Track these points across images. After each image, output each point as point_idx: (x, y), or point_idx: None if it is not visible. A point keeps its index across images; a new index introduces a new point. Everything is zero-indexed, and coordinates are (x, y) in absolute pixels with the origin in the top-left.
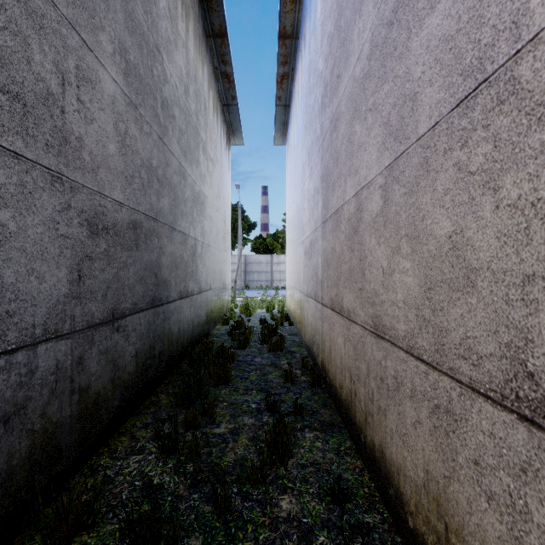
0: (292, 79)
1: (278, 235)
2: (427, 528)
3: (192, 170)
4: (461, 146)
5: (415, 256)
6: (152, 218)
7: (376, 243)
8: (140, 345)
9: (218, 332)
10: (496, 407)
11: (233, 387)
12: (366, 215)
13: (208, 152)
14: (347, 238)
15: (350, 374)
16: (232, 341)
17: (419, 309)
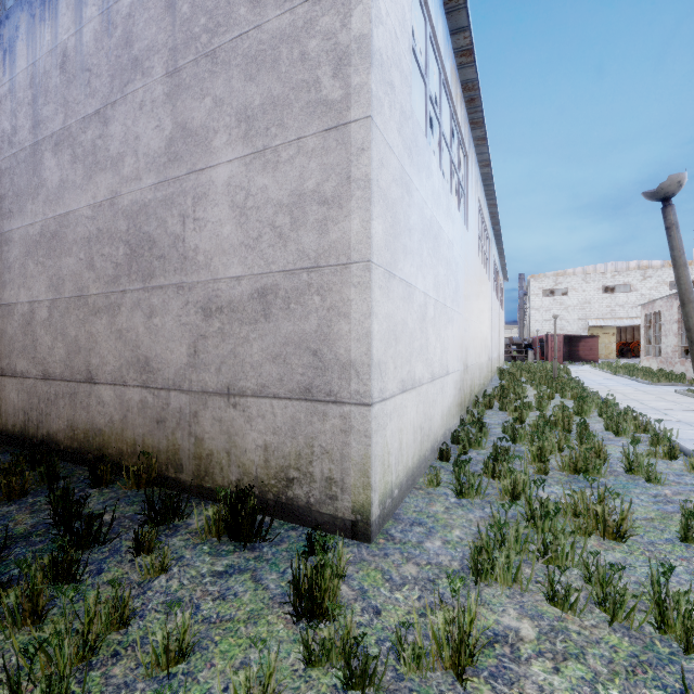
0: None
1: None
2: (69, 440)
3: None
4: (78, 310)
5: (64, 342)
6: None
7: (45, 333)
8: None
9: None
10: (85, 383)
11: None
12: (38, 317)
13: None
14: (22, 326)
15: (24, 411)
16: None
17: (66, 362)
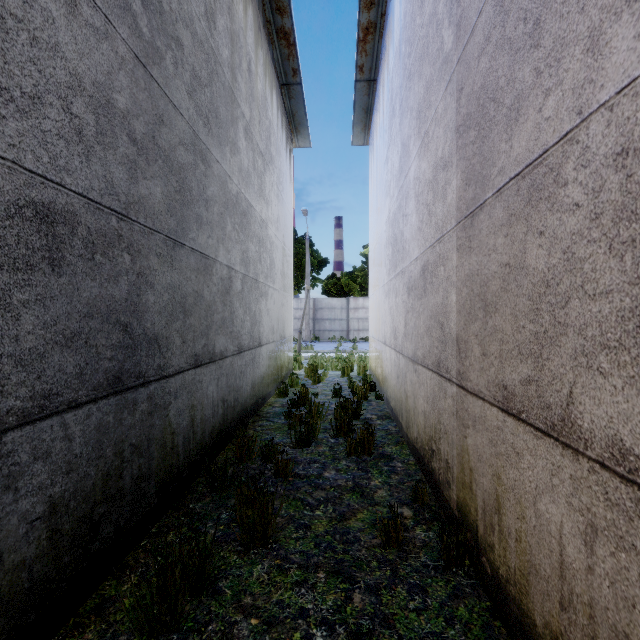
0: (381, 33)
1: (355, 273)
2: None
3: (222, 155)
4: None
5: None
6: (111, 211)
7: None
8: (66, 484)
9: (270, 410)
10: None
11: (279, 555)
12: None
13: (254, 140)
14: (614, 213)
15: None
16: (290, 429)
17: None
